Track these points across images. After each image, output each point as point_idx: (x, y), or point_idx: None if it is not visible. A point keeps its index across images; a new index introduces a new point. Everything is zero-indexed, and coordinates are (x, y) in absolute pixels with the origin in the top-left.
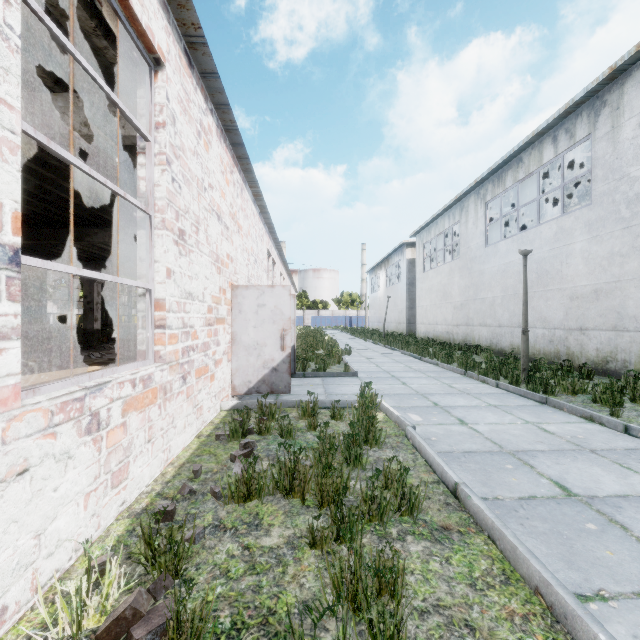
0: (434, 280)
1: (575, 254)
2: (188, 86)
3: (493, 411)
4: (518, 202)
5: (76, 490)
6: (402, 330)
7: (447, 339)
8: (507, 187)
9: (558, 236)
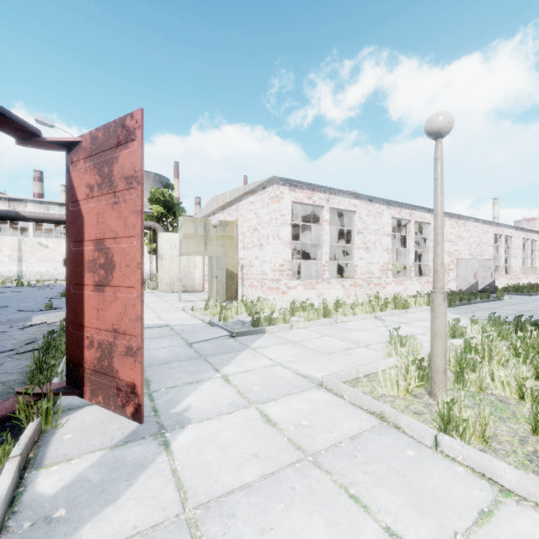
0: None
1: None
2: None
3: None
4: None
5: (418, 289)
6: None
7: None
8: None
9: None
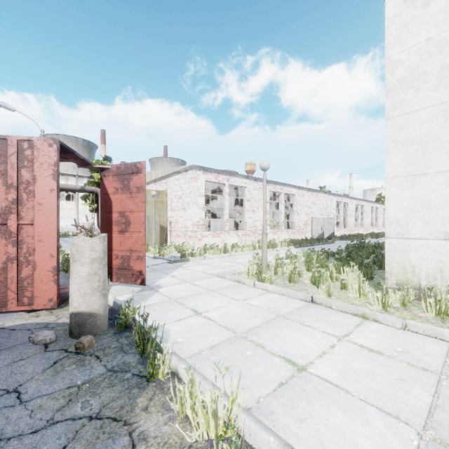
0: None
1: None
2: (299, 192)
3: None
4: None
5: (287, 237)
6: None
7: None
8: None
9: None
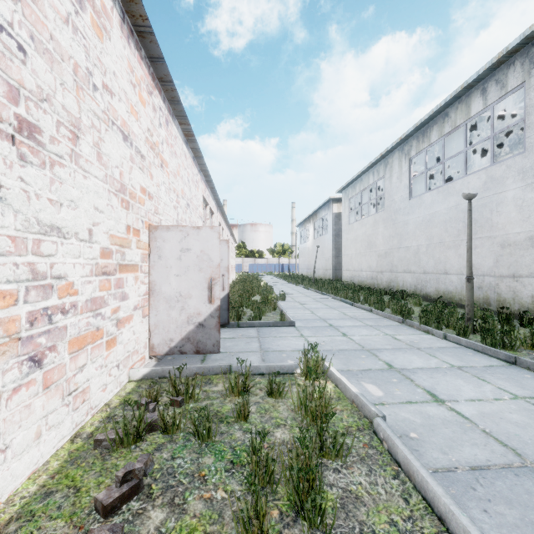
0: (359, 231)
1: (507, 202)
2: None
3: (462, 377)
4: (444, 155)
5: None
6: (329, 276)
7: (371, 284)
8: (432, 142)
9: (488, 185)
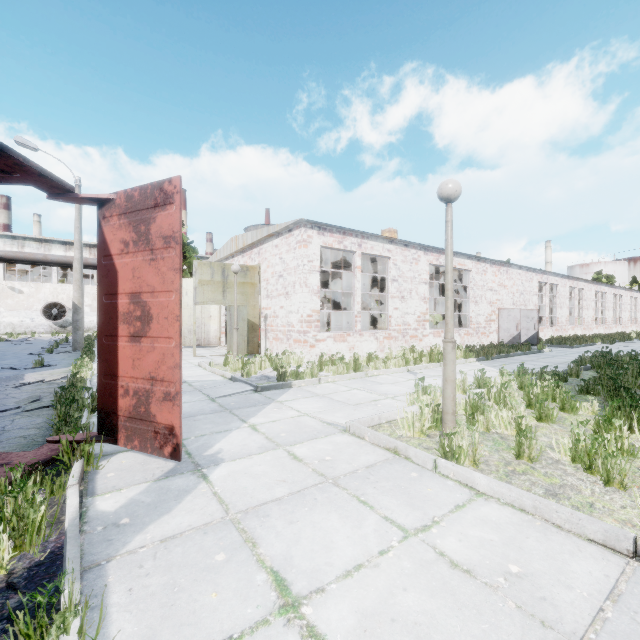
0: None
1: None
2: (478, 266)
3: None
4: None
5: (458, 342)
6: None
7: None
8: None
9: None
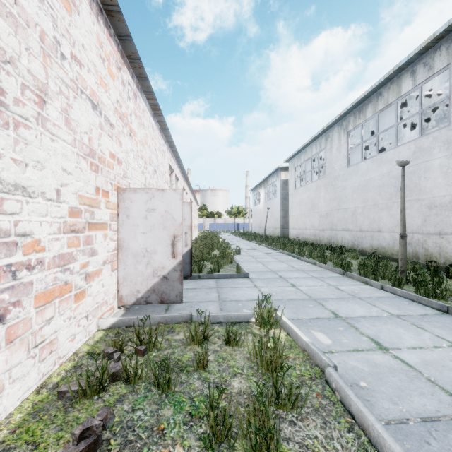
0: (303, 195)
1: (433, 169)
2: None
3: (402, 325)
4: (377, 129)
5: None
6: (277, 233)
7: (314, 241)
8: (367, 117)
9: (416, 155)
